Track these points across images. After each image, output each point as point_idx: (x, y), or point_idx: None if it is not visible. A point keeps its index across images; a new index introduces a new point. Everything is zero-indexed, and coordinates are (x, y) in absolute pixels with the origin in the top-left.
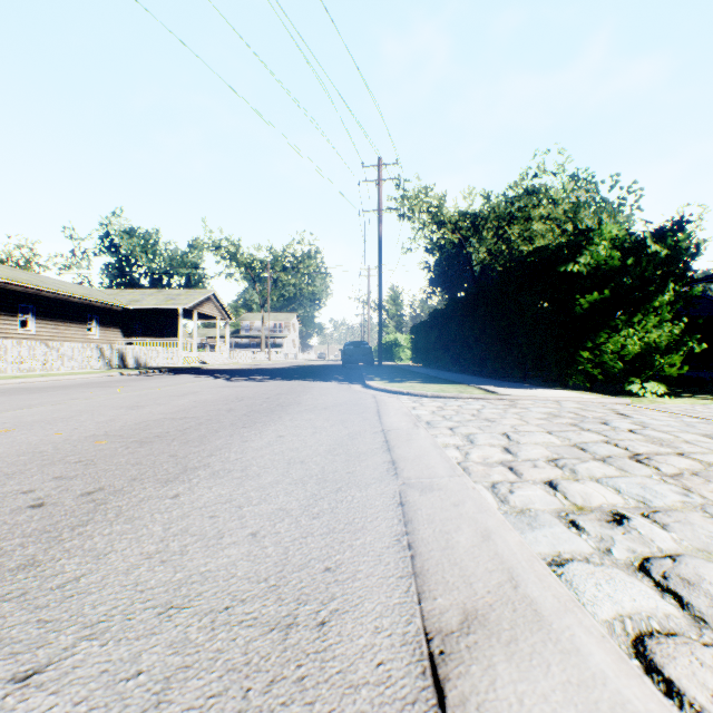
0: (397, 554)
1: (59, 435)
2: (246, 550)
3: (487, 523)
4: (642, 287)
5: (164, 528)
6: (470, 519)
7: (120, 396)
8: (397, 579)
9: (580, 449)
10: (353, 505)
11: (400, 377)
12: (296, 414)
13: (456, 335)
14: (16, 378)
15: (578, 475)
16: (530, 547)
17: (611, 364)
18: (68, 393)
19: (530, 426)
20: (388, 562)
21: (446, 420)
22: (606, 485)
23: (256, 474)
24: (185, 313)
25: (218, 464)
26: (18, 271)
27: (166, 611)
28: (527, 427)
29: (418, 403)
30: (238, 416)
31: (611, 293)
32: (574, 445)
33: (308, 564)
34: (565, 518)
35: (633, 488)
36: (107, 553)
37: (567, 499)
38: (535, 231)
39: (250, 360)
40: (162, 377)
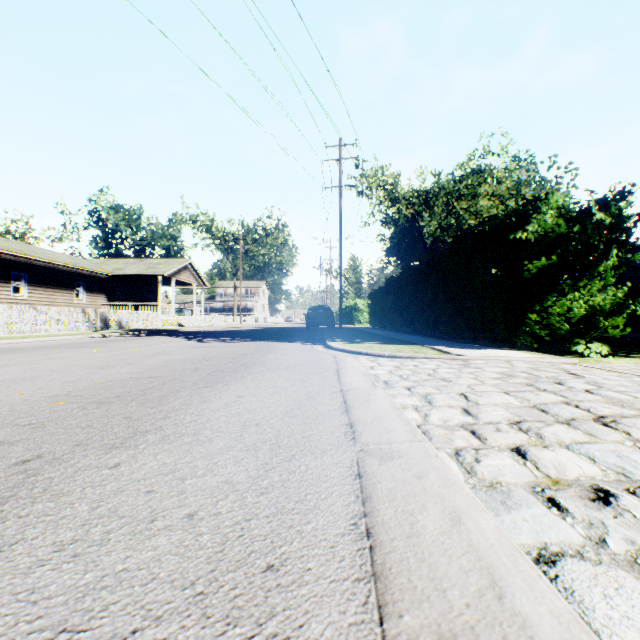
0: (353, 544)
1: (21, 395)
2: (177, 539)
3: (455, 500)
4: (587, 253)
5: (91, 507)
6: (436, 496)
7: (95, 355)
8: (353, 584)
9: (542, 411)
10: (306, 476)
11: (359, 338)
12: (259, 374)
13: (410, 300)
14: (3, 339)
15: (546, 440)
16: (510, 535)
17: (557, 326)
18: (47, 353)
19: (487, 386)
20: (342, 556)
21: (403, 380)
22: (578, 452)
23: (208, 438)
24: (164, 280)
25: (171, 426)
26: (12, 242)
27: (55, 636)
28: (483, 387)
29: (376, 363)
30: (202, 375)
31: (557, 259)
32: (534, 406)
33: (246, 559)
34: (542, 495)
35: (609, 457)
36: (14, 542)
37: (540, 470)
38: (481, 206)
39: (223, 323)
40: (140, 338)
